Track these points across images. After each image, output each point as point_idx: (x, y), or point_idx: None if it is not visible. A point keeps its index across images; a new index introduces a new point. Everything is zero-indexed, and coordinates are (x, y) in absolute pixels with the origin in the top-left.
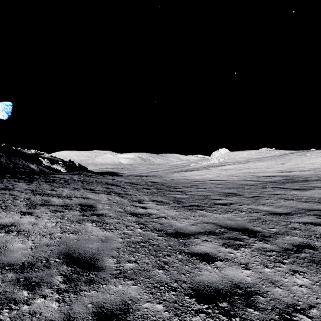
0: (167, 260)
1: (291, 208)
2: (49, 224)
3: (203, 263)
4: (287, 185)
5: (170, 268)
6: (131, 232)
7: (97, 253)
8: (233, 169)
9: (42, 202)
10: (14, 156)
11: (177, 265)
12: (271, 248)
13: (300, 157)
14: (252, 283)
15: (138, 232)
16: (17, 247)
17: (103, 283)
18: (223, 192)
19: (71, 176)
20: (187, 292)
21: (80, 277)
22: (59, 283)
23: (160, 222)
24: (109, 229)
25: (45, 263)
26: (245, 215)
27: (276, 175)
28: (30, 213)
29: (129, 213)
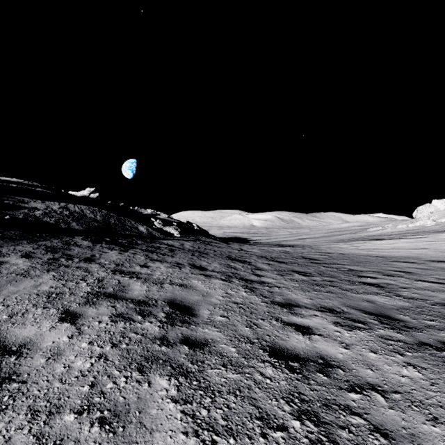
0: None
1: None
2: (79, 365)
3: None
4: None
5: None
6: None
7: None
8: None
9: (114, 290)
10: (125, 216)
11: None
12: None
13: None
14: None
15: None
16: None
17: None
18: None
19: (183, 243)
20: None
21: None
22: None
23: (378, 424)
24: (206, 430)
25: None
26: None
27: None
28: (76, 317)
29: (268, 350)
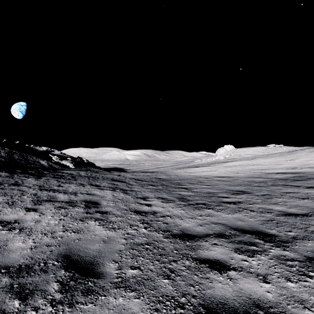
0: (173, 266)
1: (308, 209)
2: (52, 222)
3: (214, 272)
4: (299, 183)
5: (177, 277)
6: (135, 232)
7: (98, 255)
8: (240, 165)
9: (48, 198)
10: (26, 152)
11: (184, 274)
12: (291, 256)
13: (311, 153)
14: (274, 301)
15: (142, 233)
16: (17, 246)
17: (102, 294)
18: (230, 189)
19: (79, 172)
20: (198, 310)
21: (78, 285)
22: (54, 291)
23: (165, 222)
24: (112, 229)
25: (43, 266)
26: (256, 216)
27: (285, 172)
28: (35, 209)
29: (133, 211)
